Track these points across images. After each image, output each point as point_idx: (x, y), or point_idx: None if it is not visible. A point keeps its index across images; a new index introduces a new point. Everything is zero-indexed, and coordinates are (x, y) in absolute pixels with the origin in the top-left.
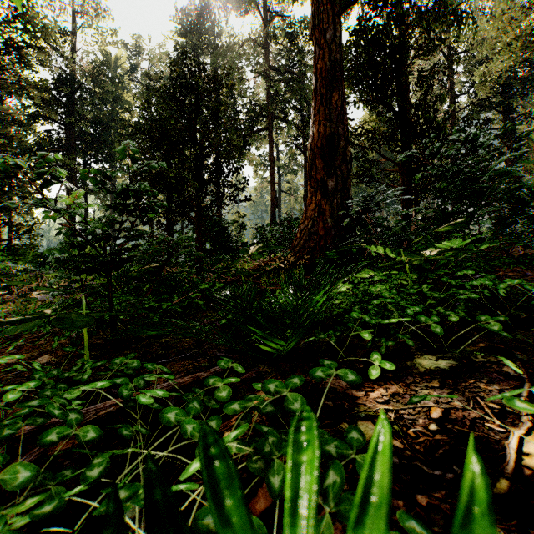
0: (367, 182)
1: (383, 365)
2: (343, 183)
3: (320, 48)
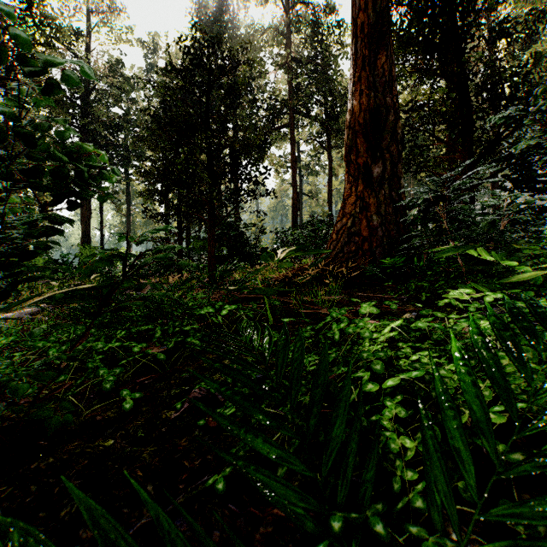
0: (414, 172)
1: None
2: (392, 169)
3: None
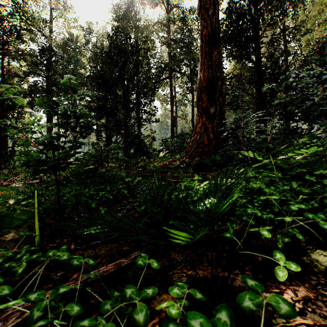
0: (234, 109)
1: (289, 267)
2: (220, 110)
3: (205, 21)
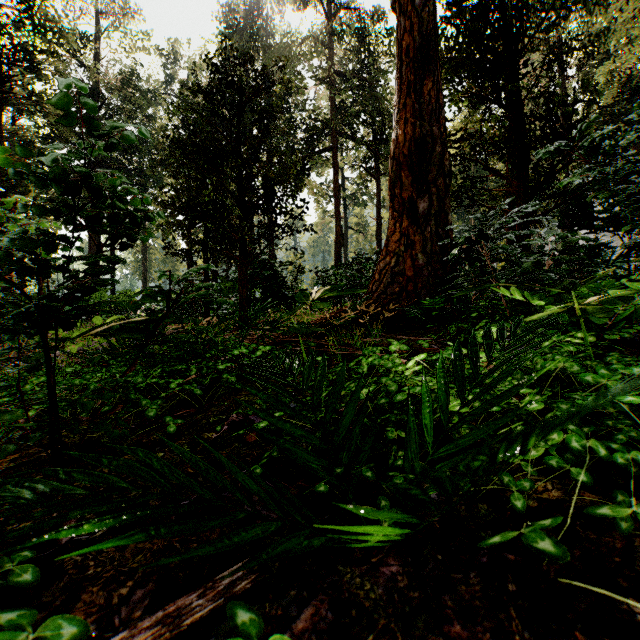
0: (467, 206)
1: None
2: (439, 205)
3: (407, 18)
